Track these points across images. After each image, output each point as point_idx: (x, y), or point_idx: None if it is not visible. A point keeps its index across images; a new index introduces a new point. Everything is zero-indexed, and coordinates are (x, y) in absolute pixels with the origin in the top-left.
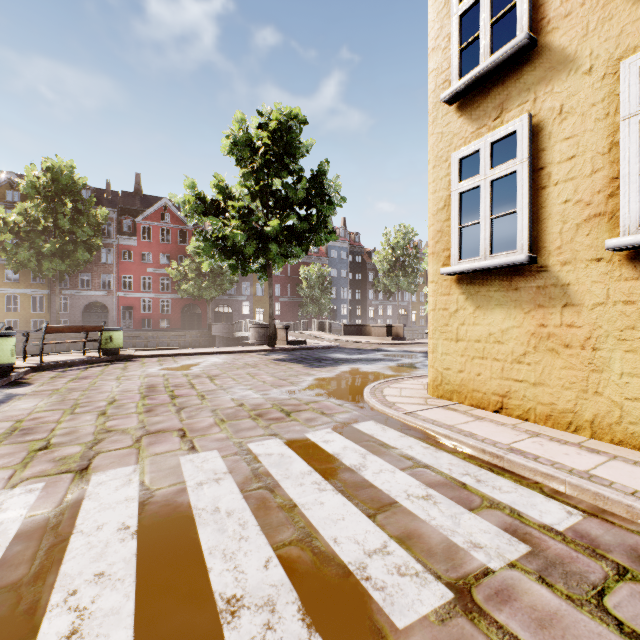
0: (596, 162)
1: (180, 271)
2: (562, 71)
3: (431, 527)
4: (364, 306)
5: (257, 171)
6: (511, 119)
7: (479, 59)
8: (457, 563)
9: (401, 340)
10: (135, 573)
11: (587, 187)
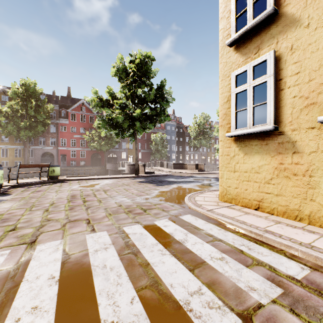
0: (311, 75)
1: (90, 136)
2: (292, 27)
3: (225, 277)
4: (184, 154)
5: (129, 85)
6: (264, 53)
7: (246, 22)
8: (242, 300)
9: (203, 171)
10: (55, 307)
11: (306, 89)
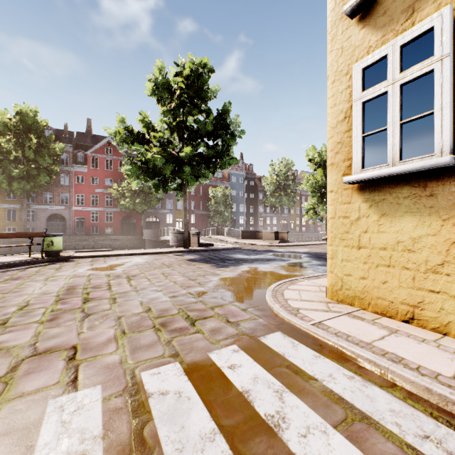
0: None
1: (119, 191)
2: None
3: None
4: (256, 217)
5: (174, 109)
6: (425, 18)
7: None
8: None
9: (286, 243)
10: None
11: None
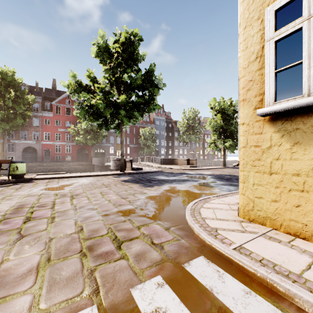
0: None
1: (75, 130)
2: None
3: None
4: (173, 149)
5: (113, 68)
6: None
7: None
8: None
9: (194, 167)
10: None
11: None
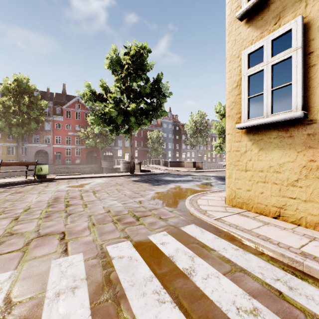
0: None
1: (85, 134)
2: None
3: None
4: (180, 152)
5: (124, 78)
6: (286, 22)
7: None
8: None
9: (200, 169)
10: None
11: None
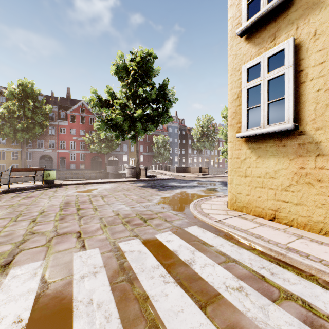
0: None
1: (90, 139)
2: (316, 9)
3: (248, 319)
4: (186, 157)
5: (130, 84)
6: (281, 42)
7: (260, 8)
8: None
9: (207, 175)
10: None
11: None
